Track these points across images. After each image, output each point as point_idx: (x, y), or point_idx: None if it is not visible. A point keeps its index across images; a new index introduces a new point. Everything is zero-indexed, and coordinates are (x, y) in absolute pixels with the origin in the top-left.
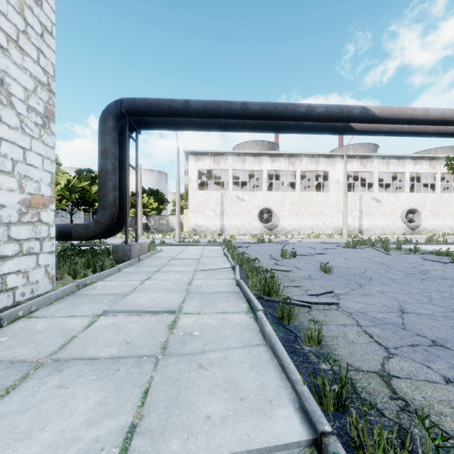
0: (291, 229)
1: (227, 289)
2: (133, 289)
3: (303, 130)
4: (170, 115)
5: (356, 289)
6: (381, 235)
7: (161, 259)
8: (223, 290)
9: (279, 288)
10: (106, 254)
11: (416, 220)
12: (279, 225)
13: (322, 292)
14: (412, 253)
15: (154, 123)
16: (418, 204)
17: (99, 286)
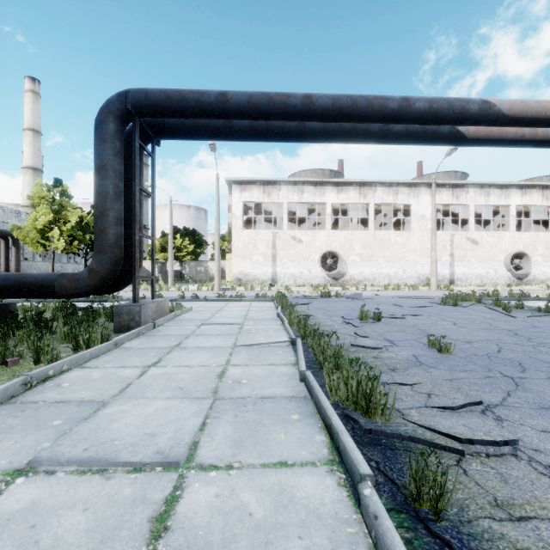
0: (363, 278)
1: (285, 391)
2: (123, 388)
3: (392, 138)
4: (199, 115)
5: (513, 390)
6: (479, 287)
7: (187, 323)
8: (278, 392)
9: (387, 400)
10: (110, 316)
11: (524, 267)
12: (346, 273)
13: (462, 403)
14: (547, 315)
15: (177, 129)
16: (526, 246)
17: (67, 382)
